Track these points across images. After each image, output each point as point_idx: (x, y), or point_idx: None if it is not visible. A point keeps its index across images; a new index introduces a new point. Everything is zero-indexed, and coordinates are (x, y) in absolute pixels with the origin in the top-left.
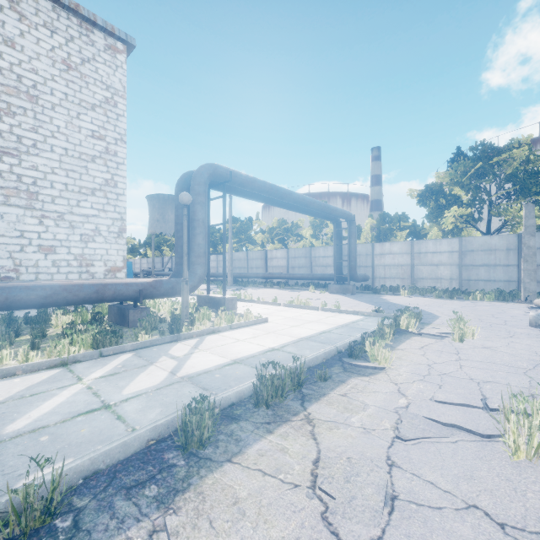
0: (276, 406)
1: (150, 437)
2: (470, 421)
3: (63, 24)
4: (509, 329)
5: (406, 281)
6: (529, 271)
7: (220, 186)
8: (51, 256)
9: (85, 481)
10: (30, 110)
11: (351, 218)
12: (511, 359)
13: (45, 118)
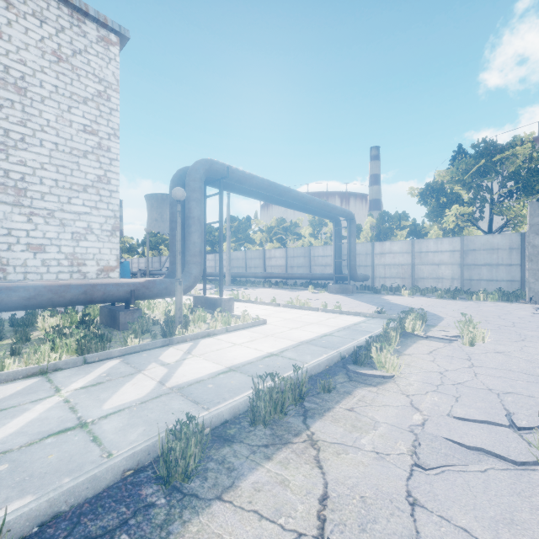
0: (275, 423)
1: (127, 467)
2: (498, 443)
3: (53, 14)
4: (519, 331)
5: (406, 281)
6: (534, 270)
7: (217, 182)
8: (40, 255)
9: (41, 528)
10: (18, 102)
11: (351, 217)
12: (528, 365)
13: (34, 111)
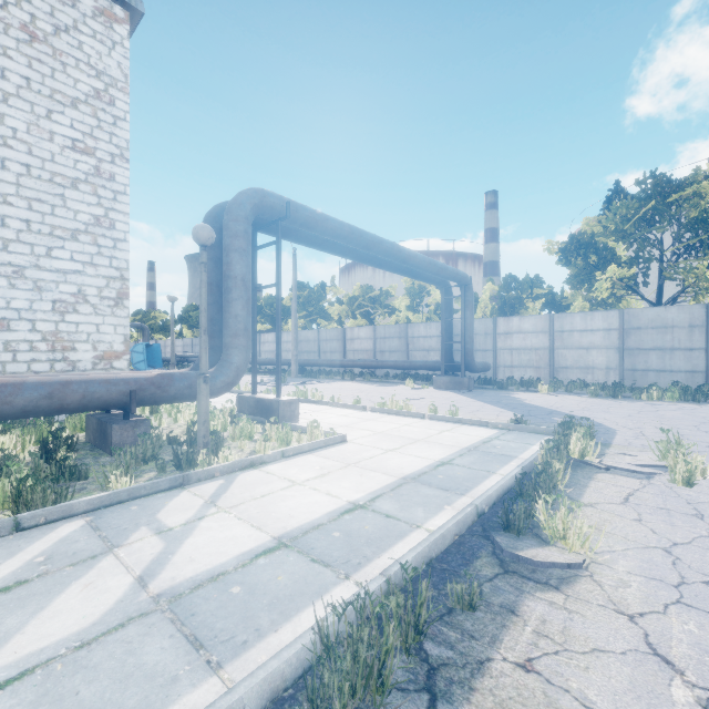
0: None
1: None
2: None
3: None
4: None
5: (542, 371)
6: None
7: (273, 227)
8: (1, 335)
9: None
10: None
11: (466, 282)
12: None
13: None
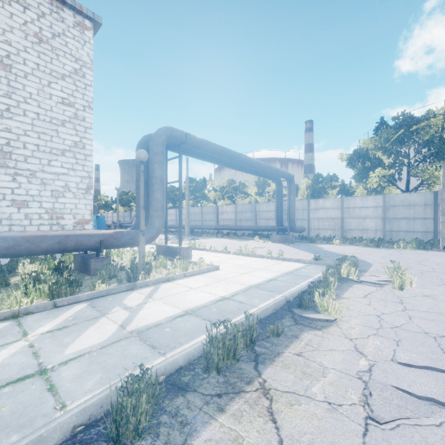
0: (227, 370)
1: (77, 423)
2: None
3: (35, 2)
4: (440, 276)
5: (337, 232)
6: None
7: (177, 147)
8: (23, 210)
9: None
10: (4, 77)
11: (290, 178)
12: None
13: (18, 85)
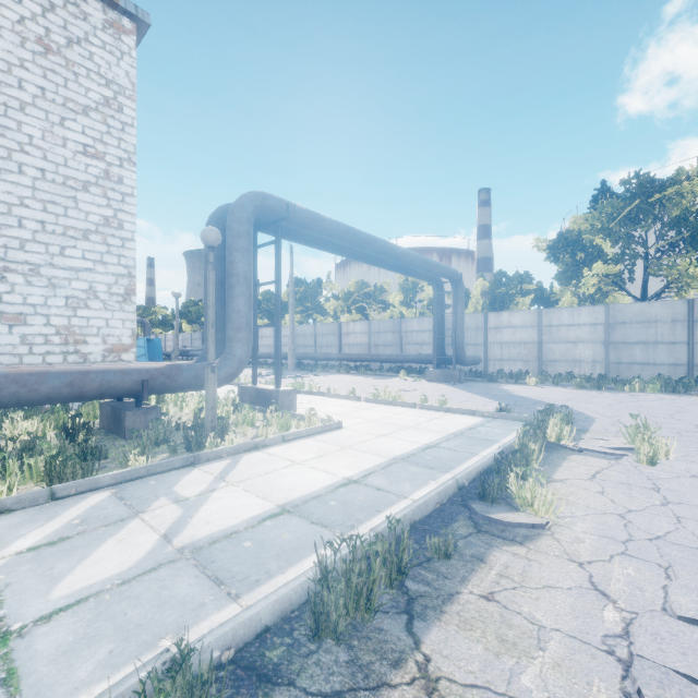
0: (355, 633)
1: None
2: None
3: None
4: None
5: (531, 364)
6: None
7: (273, 227)
8: (18, 329)
9: None
10: None
11: (457, 278)
12: None
13: (9, 123)
